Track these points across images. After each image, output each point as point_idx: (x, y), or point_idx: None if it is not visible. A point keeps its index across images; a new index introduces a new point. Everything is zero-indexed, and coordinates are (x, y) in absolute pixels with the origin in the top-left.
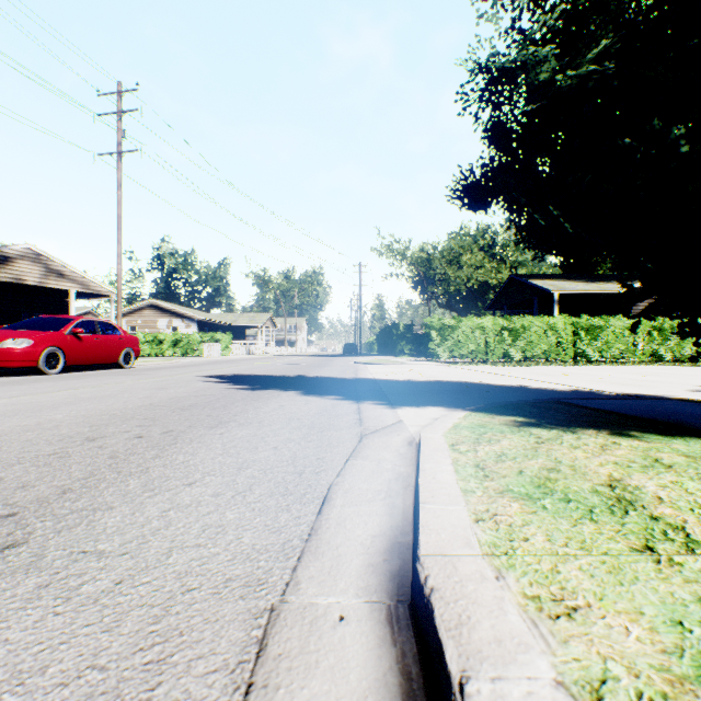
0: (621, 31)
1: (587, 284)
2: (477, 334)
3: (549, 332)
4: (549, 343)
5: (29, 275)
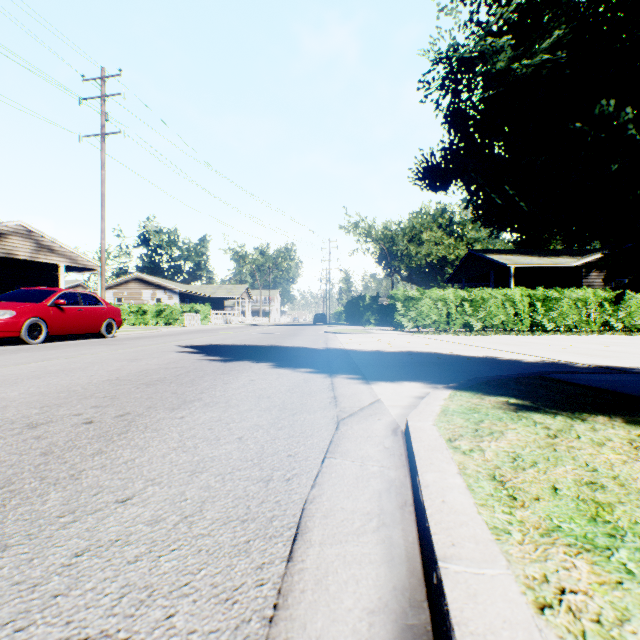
0: (572, 23)
1: (541, 258)
2: (439, 305)
3: (507, 303)
4: (507, 313)
5: (20, 250)
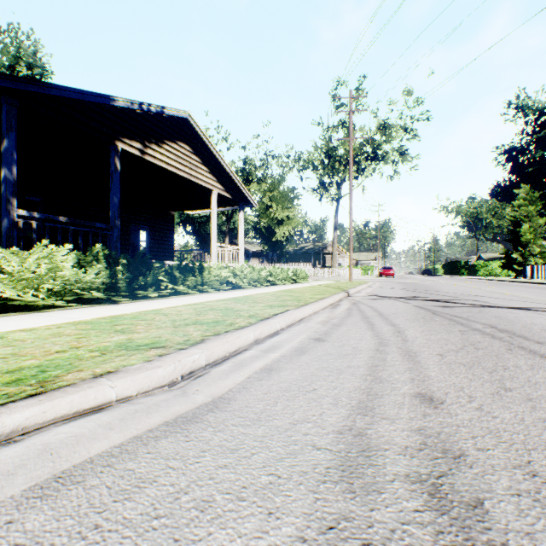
0: None
1: None
2: (496, 268)
3: None
4: None
5: (330, 250)
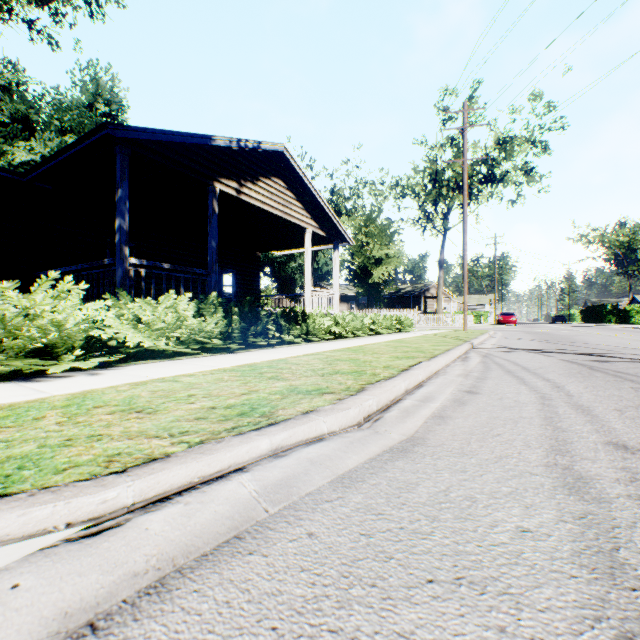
0: None
1: None
2: None
3: None
4: None
5: (433, 293)
